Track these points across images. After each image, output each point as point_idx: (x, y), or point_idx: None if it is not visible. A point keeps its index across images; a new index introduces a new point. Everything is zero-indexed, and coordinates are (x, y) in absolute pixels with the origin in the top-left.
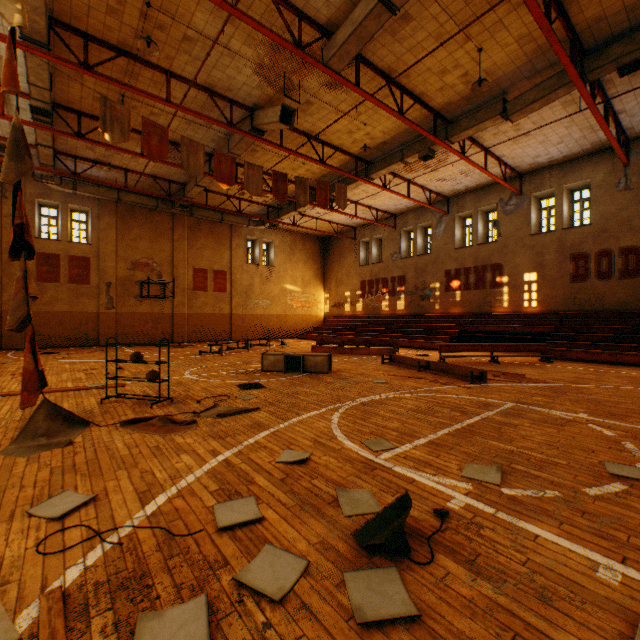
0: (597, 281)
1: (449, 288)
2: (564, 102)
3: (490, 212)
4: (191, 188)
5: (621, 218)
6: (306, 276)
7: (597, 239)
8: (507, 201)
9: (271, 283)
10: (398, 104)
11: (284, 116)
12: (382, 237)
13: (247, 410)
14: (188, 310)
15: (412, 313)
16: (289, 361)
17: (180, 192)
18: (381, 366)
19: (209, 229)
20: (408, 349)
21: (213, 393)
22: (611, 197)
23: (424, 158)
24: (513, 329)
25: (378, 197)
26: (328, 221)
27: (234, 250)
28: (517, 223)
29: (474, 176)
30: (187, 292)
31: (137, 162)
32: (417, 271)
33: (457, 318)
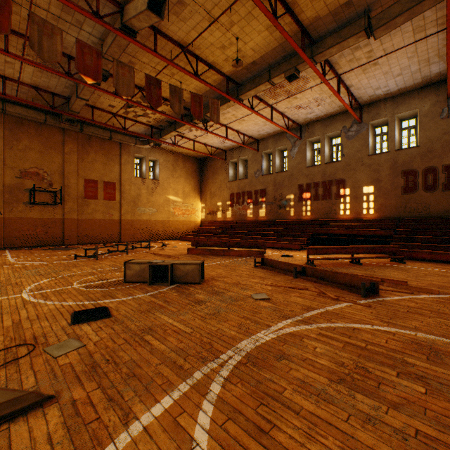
0: (424, 193)
1: (302, 199)
2: (416, 27)
3: (334, 138)
4: (74, 101)
5: (444, 141)
6: (186, 189)
7: (424, 158)
8: (349, 128)
9: (156, 194)
10: (272, 5)
11: (155, 10)
12: (247, 158)
13: (17, 412)
14: (79, 216)
15: (271, 219)
16: (158, 269)
17: (66, 107)
18: (255, 271)
19: (99, 145)
20: (272, 249)
21: (17, 337)
22: (436, 124)
23: (289, 79)
24: (358, 232)
25: (245, 122)
26: (204, 144)
27: (123, 165)
28: (357, 146)
29: (324, 105)
30: (78, 200)
31: (13, 68)
32: (276, 185)
33: (309, 223)
